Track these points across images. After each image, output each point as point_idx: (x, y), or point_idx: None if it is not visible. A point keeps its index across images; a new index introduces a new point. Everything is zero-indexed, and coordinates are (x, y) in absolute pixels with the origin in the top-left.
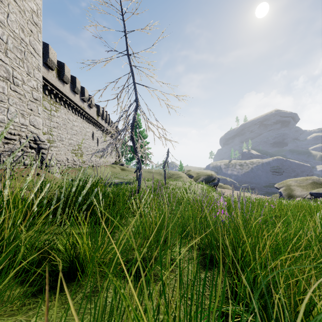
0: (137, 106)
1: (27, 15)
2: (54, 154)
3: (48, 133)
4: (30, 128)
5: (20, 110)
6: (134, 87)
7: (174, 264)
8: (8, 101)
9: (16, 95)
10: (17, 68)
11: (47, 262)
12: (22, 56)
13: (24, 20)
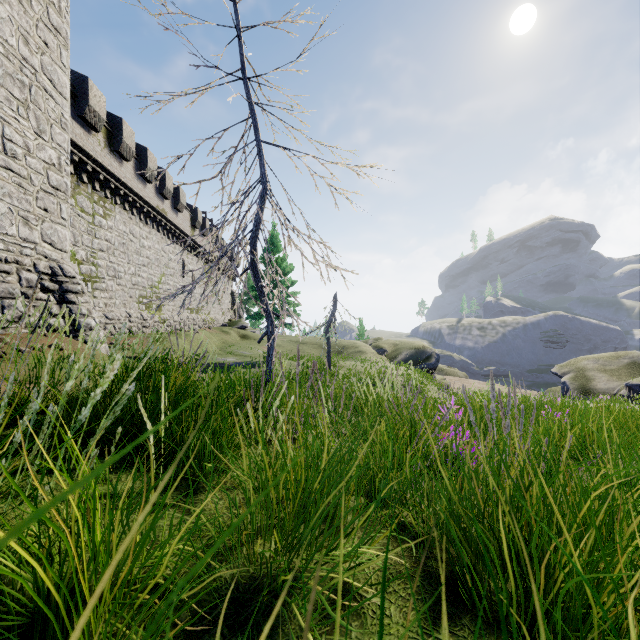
0: (265, 193)
1: (36, 10)
2: (100, 304)
3: (88, 262)
4: (44, 249)
5: (21, 211)
6: (258, 150)
7: None
8: None
9: (12, 177)
10: (14, 119)
11: None
12: (26, 94)
13: (29, 19)
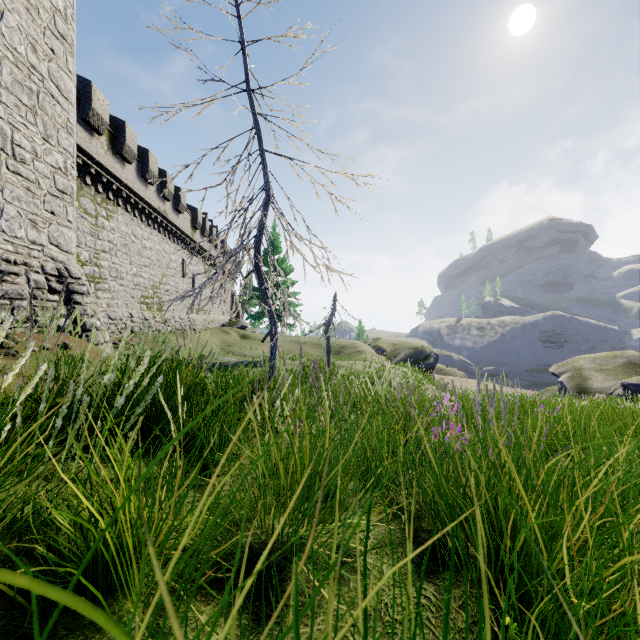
0: (268, 199)
1: (43, 18)
2: (103, 305)
3: (91, 263)
4: (51, 251)
5: (29, 214)
6: (262, 159)
7: (346, 627)
8: (2, 194)
9: (20, 181)
10: (23, 125)
11: (30, 560)
12: (34, 101)
13: (37, 27)
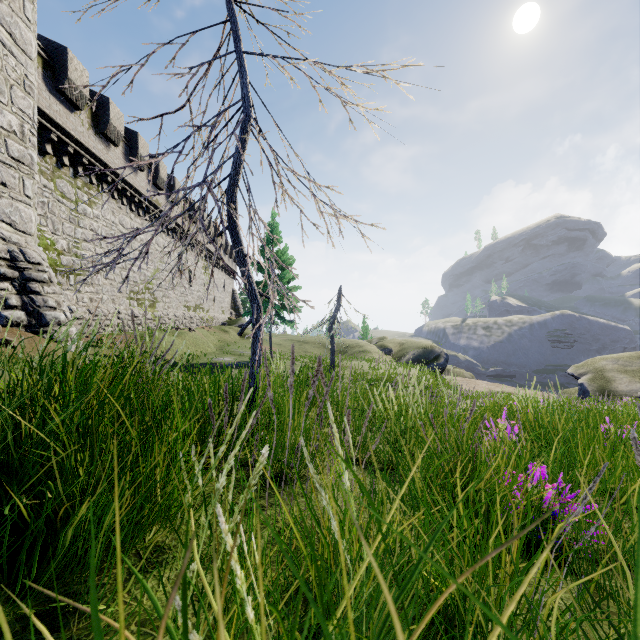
0: (247, 122)
1: None
2: (84, 299)
3: (70, 252)
4: (1, 229)
5: None
6: (239, 64)
7: None
8: None
9: None
10: None
11: None
12: None
13: None
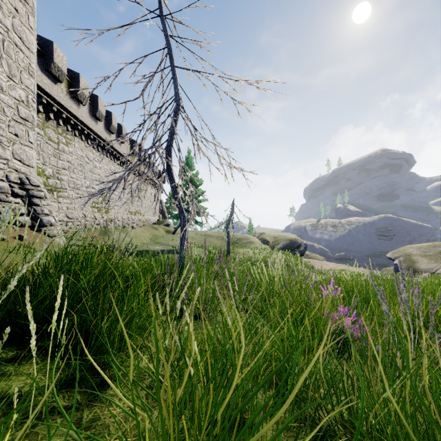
0: (178, 108)
1: None
2: (63, 208)
3: (54, 177)
4: (15, 164)
5: None
6: (172, 74)
7: None
8: None
9: None
10: None
11: None
12: None
13: None
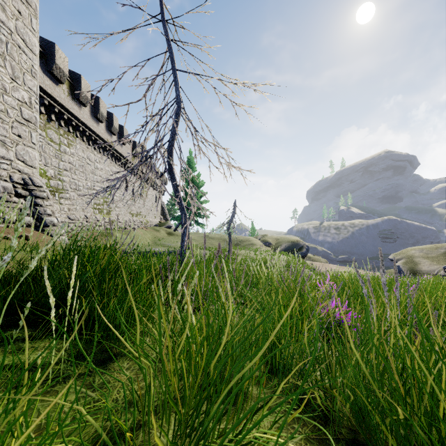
0: (179, 110)
1: None
2: (65, 209)
3: (56, 178)
4: (18, 165)
5: None
6: (174, 77)
7: None
8: None
9: None
10: None
11: None
12: (3, 49)
13: None
